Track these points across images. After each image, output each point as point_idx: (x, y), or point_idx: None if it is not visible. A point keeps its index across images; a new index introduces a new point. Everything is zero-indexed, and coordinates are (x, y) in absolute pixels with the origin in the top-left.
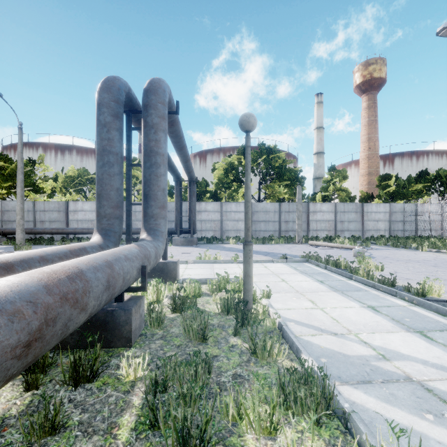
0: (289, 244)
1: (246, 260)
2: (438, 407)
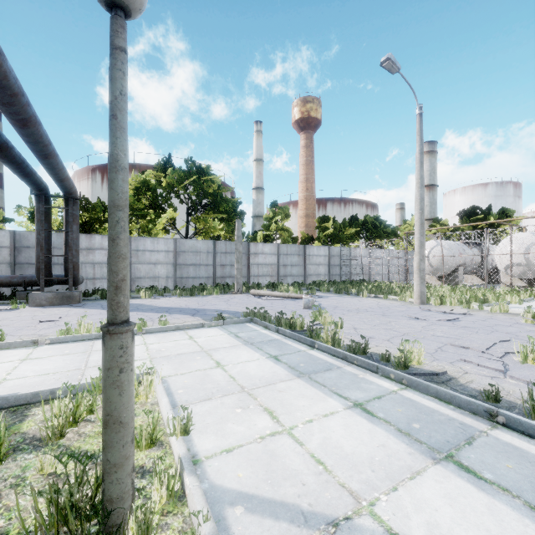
0: (226, 294)
1: (109, 377)
2: None
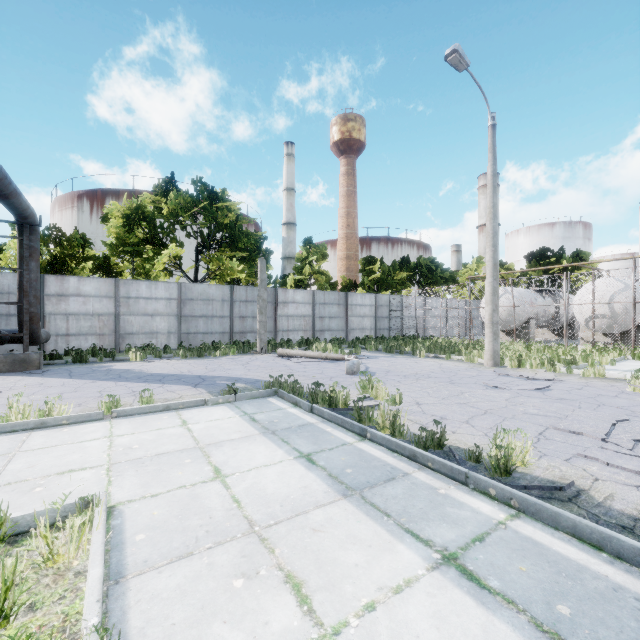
0: (246, 354)
1: None
2: None
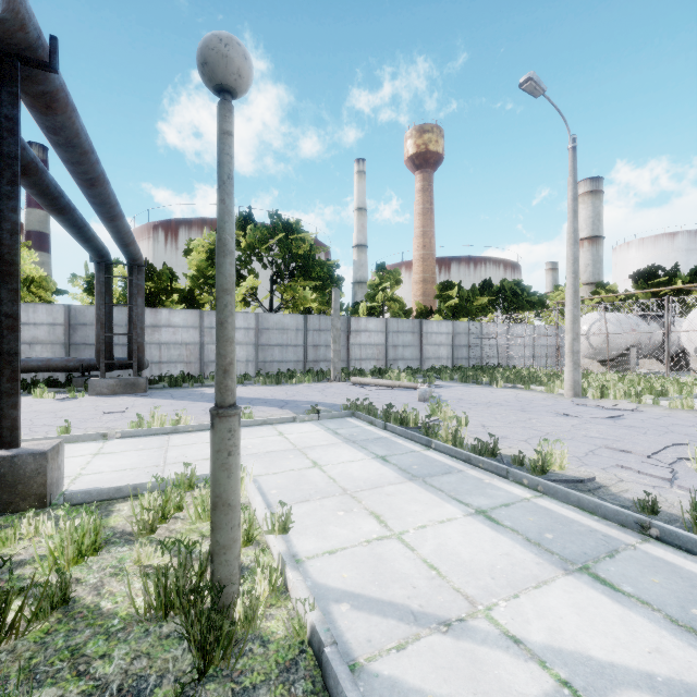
0: (321, 382)
1: (219, 459)
2: None
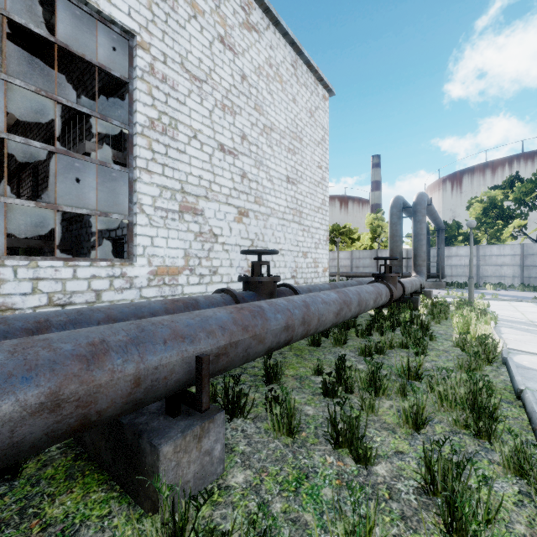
0: None
1: (469, 285)
2: (532, 326)
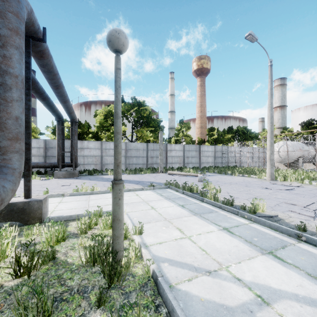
0: (154, 173)
1: (115, 201)
2: None
